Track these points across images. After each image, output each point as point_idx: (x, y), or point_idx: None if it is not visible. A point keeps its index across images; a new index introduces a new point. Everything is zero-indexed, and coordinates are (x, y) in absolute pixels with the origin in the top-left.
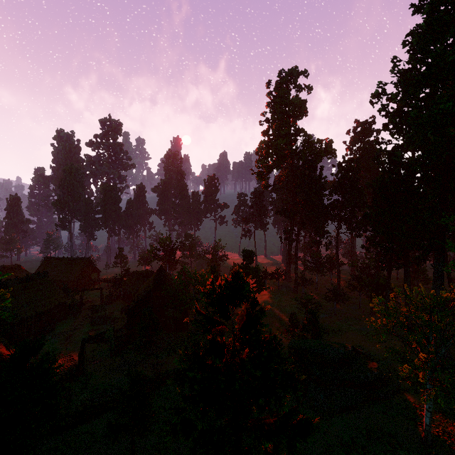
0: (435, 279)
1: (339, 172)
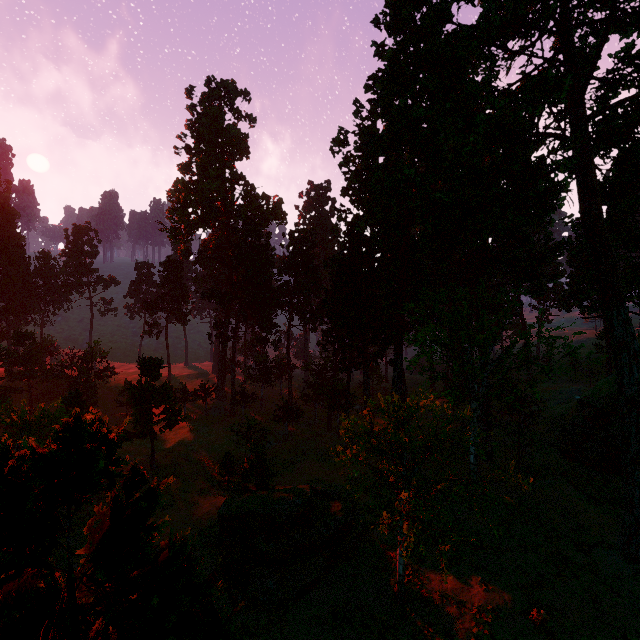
0: (395, 379)
1: (291, 244)
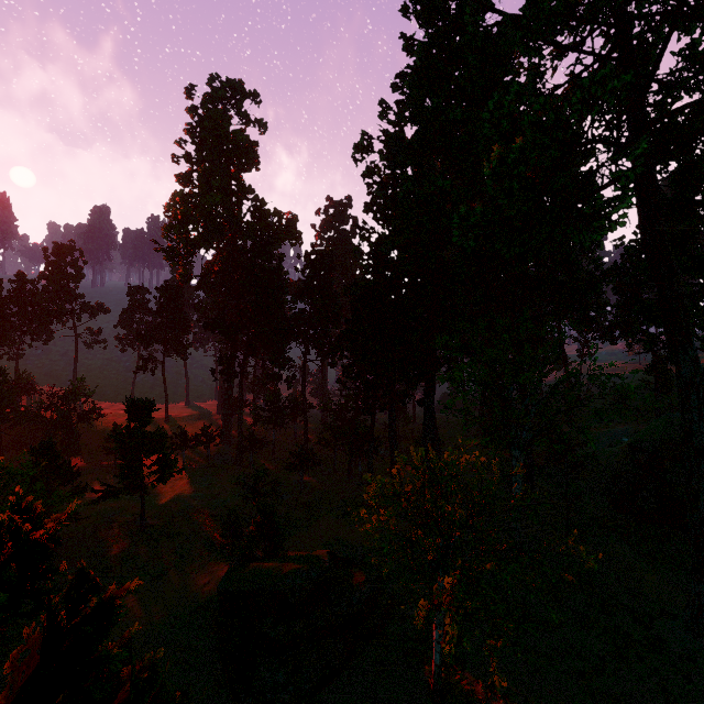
0: (426, 423)
1: (307, 267)
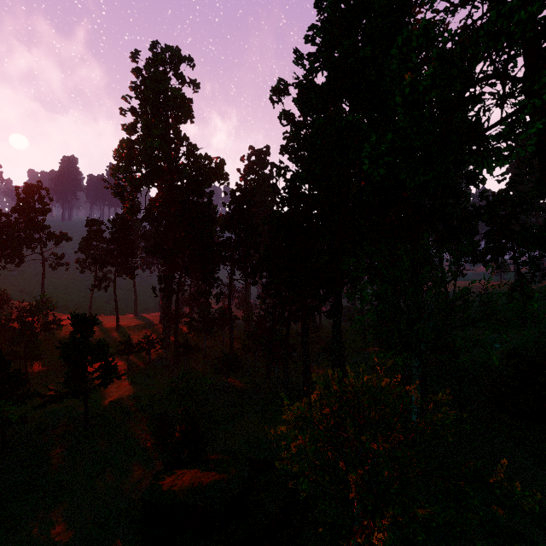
0: (334, 335)
1: (232, 202)
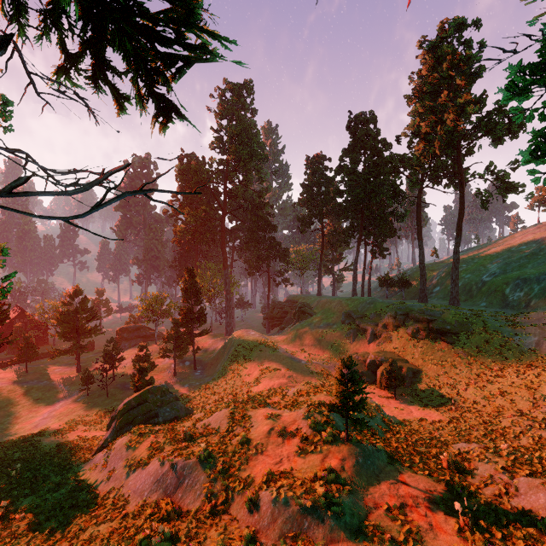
0: None
1: None
